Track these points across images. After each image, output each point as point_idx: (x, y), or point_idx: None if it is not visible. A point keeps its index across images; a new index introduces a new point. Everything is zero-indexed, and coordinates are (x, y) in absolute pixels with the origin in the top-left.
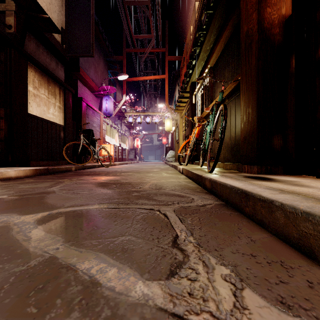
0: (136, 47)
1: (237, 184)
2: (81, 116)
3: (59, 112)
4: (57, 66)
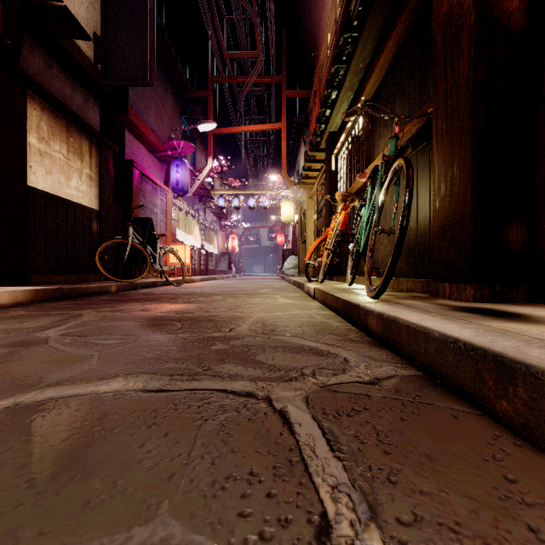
0: (231, 73)
1: (458, 330)
2: (132, 194)
3: (90, 186)
4: (87, 102)
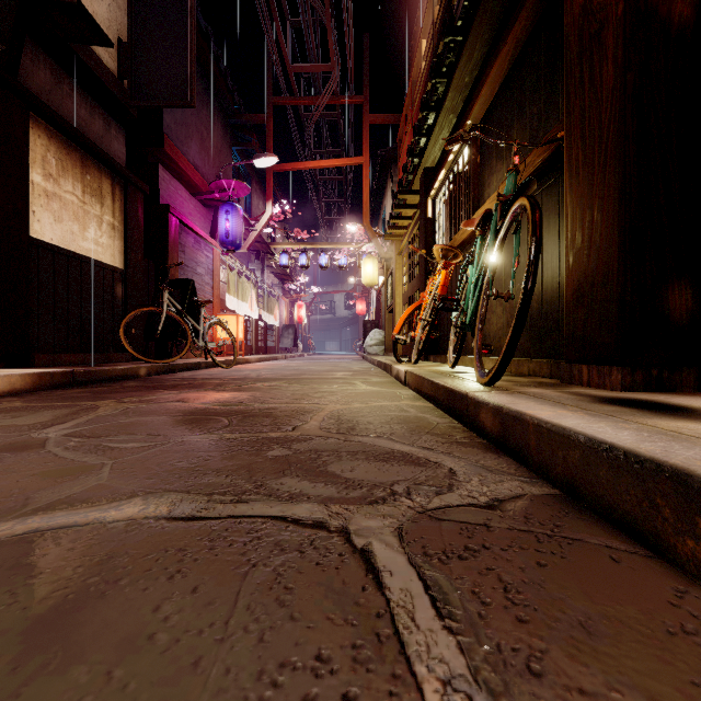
0: (297, 93)
1: (612, 433)
2: (168, 248)
3: (112, 238)
4: (108, 129)
